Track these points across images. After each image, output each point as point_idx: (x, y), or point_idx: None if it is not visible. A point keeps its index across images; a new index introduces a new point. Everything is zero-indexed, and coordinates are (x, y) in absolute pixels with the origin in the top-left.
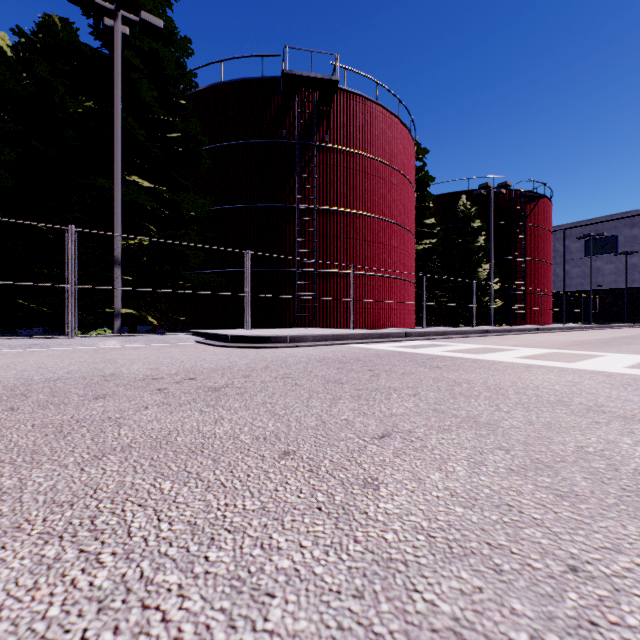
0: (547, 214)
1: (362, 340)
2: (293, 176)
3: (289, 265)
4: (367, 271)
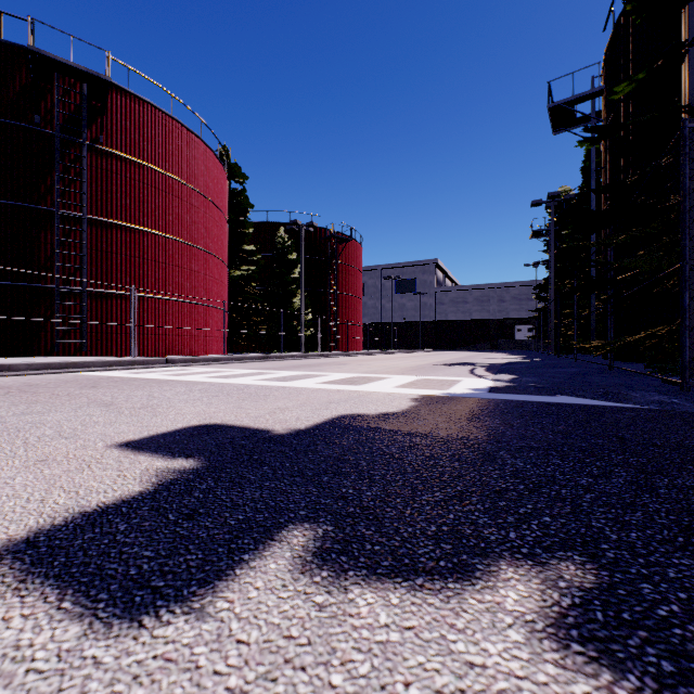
0: (357, 255)
1: (103, 368)
2: (52, 174)
3: (45, 280)
4: (159, 294)
